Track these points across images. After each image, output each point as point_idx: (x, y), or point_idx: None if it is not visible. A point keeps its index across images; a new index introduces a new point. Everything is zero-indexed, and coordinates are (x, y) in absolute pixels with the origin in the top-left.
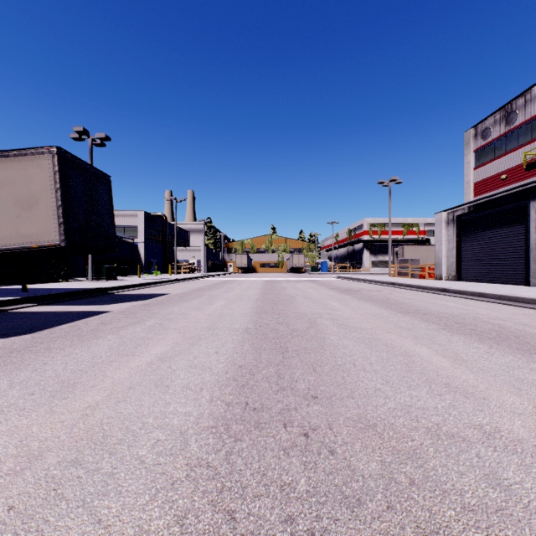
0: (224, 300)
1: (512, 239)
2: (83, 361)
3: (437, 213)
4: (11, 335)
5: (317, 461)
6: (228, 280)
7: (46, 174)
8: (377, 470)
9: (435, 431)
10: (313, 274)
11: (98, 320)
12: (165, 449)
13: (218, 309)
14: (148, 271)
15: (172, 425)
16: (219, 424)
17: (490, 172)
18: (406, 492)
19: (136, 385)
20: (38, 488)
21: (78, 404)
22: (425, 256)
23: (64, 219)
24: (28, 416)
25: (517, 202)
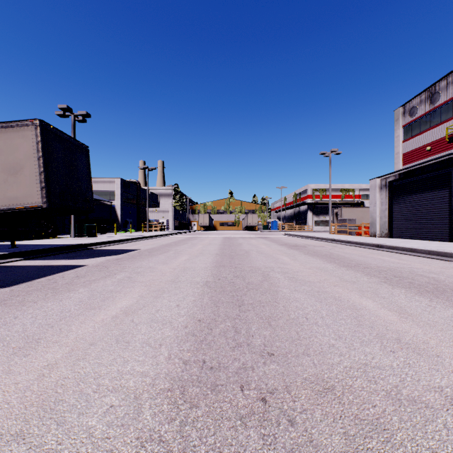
0: (187, 254)
1: (438, 201)
2: (52, 314)
3: (372, 180)
4: None
5: (277, 433)
6: (192, 237)
7: (30, 144)
8: (341, 446)
9: (395, 395)
10: (265, 231)
11: (74, 273)
12: (116, 418)
13: (181, 263)
14: (124, 229)
15: (127, 388)
16: (175, 386)
17: (416, 145)
18: None
19: (97, 341)
20: None
21: (37, 363)
22: (360, 216)
23: (45, 184)
24: None
25: (442, 169)
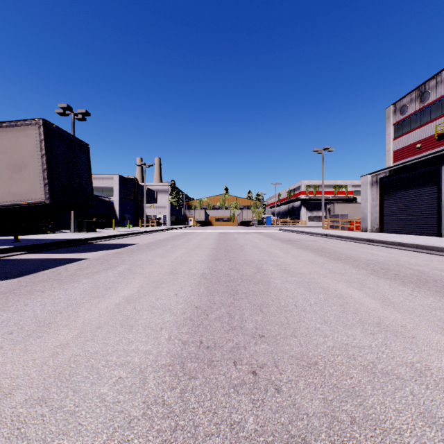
0: (184, 248)
1: (427, 197)
2: (59, 302)
3: (363, 176)
4: (0, 279)
5: (265, 398)
6: (188, 232)
7: (33, 142)
8: (320, 408)
9: (371, 369)
10: (259, 227)
11: (76, 266)
12: (125, 387)
13: (179, 256)
14: (122, 225)
15: (132, 363)
16: (176, 362)
17: (407, 142)
18: (348, 431)
19: (103, 325)
20: (3, 427)
21: (50, 343)
22: (352, 212)
23: (48, 180)
24: (4, 354)
25: (431, 166)
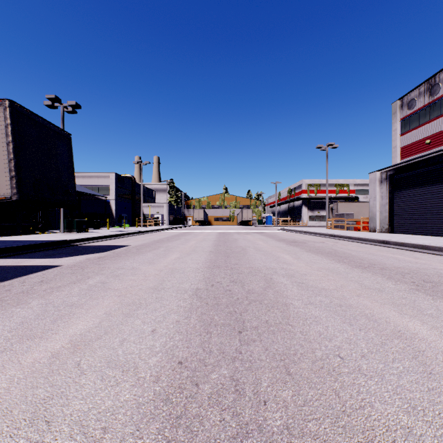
0: (178, 252)
1: None
2: None
3: (371, 173)
4: None
5: None
6: (186, 232)
7: None
8: None
9: None
10: (260, 226)
11: (39, 277)
12: None
13: (170, 263)
14: (119, 224)
15: None
16: None
17: (415, 138)
18: None
19: None
20: None
21: None
22: (356, 211)
23: (15, 173)
24: None
25: None
